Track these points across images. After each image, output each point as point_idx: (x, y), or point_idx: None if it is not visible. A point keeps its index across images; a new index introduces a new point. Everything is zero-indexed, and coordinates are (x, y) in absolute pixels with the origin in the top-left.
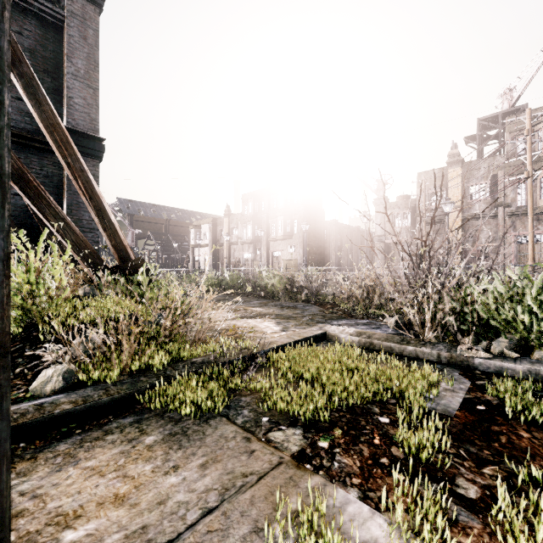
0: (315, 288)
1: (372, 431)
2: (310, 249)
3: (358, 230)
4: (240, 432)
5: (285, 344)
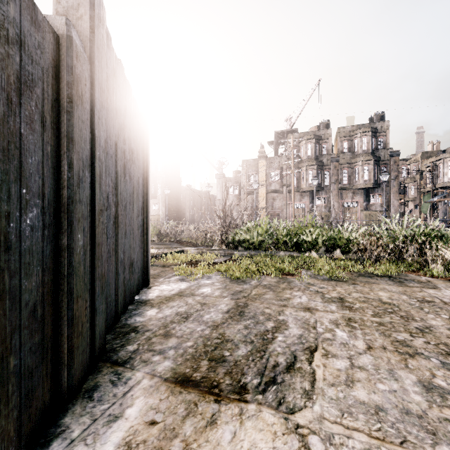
0: (177, 233)
1: (197, 265)
2: (171, 207)
3: (206, 194)
4: (160, 267)
5: (167, 252)
